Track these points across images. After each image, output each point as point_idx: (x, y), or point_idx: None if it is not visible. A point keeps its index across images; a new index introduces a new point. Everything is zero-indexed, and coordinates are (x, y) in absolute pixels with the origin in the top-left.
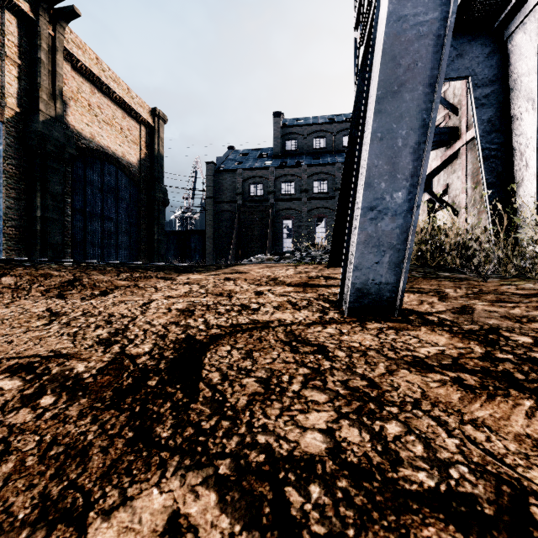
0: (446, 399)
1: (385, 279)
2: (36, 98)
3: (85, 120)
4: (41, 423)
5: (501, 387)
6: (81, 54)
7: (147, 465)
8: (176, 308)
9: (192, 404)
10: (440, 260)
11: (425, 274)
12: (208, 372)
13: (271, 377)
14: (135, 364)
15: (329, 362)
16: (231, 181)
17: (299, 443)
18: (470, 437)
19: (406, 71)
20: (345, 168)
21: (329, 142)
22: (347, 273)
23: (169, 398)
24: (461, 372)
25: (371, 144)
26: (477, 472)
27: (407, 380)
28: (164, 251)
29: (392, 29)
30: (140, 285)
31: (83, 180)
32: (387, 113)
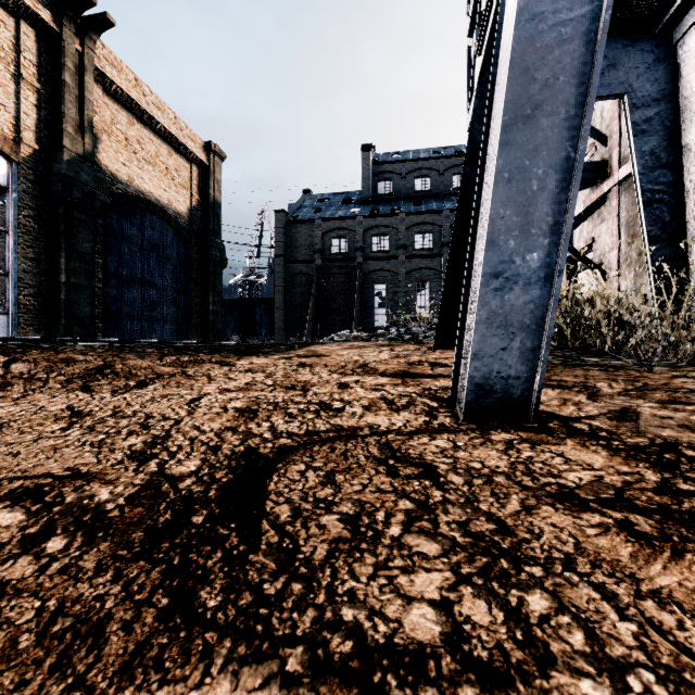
0: (612, 556)
1: (515, 371)
2: (59, 132)
3: (121, 159)
4: (45, 579)
5: (691, 538)
6: (117, 74)
7: (185, 653)
8: (233, 406)
9: (252, 555)
10: (584, 339)
11: (566, 359)
12: (275, 505)
13: (361, 514)
14: (177, 490)
15: (440, 492)
16: (307, 234)
17: (402, 623)
18: (653, 621)
19: (543, 87)
20: (457, 218)
21: (435, 183)
22: (462, 362)
23: (220, 545)
24: (629, 512)
25: (495, 187)
26: (670, 682)
27: (552, 523)
28: (221, 326)
29: (524, 32)
30: (189, 373)
31: (119, 235)
32: (516, 146)
